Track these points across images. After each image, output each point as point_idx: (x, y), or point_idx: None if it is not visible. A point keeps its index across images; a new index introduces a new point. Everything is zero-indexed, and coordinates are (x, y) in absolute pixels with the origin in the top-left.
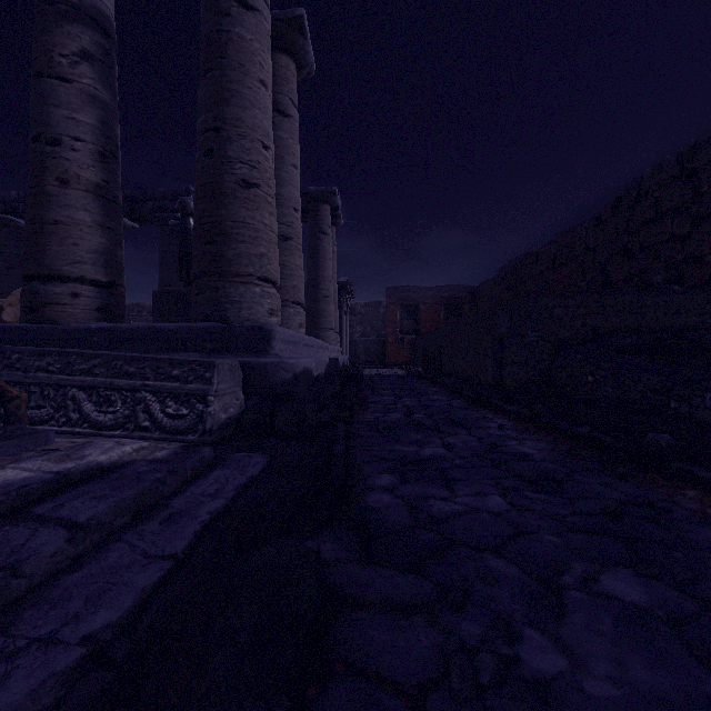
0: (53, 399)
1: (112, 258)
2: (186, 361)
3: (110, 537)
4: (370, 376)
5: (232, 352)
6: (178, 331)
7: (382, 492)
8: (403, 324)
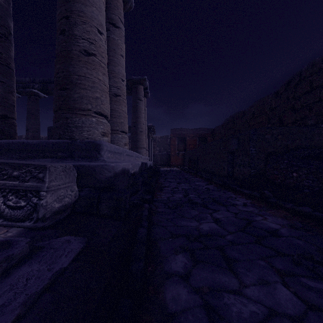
0: None
1: (5, 100)
2: (23, 164)
3: None
4: (163, 171)
5: (75, 158)
6: (39, 145)
7: (178, 282)
8: (179, 146)
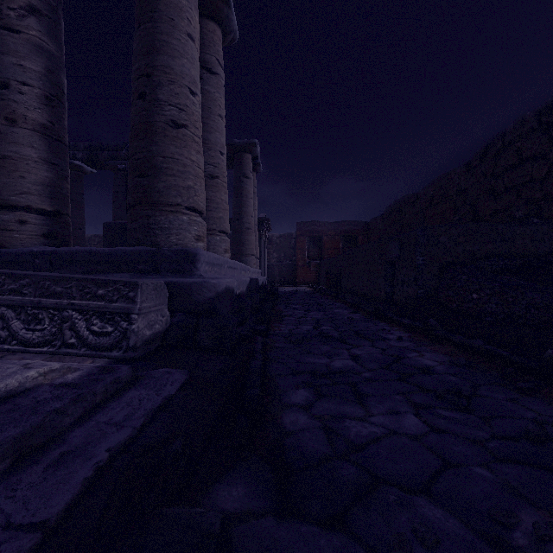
0: None
1: (58, 190)
2: (110, 281)
3: None
4: (284, 292)
5: (161, 273)
6: (112, 254)
7: (298, 411)
8: (310, 252)
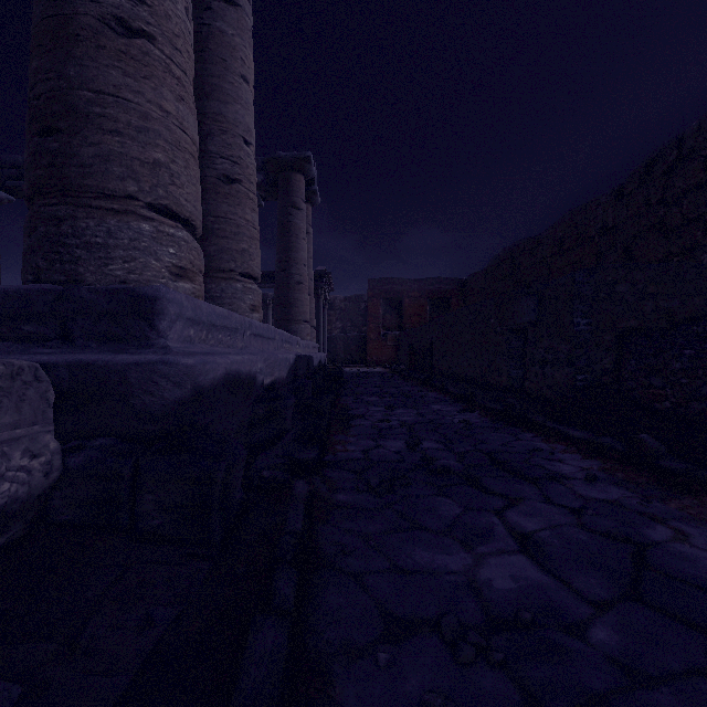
0: None
1: None
2: None
3: None
4: (351, 376)
5: (75, 342)
6: None
7: None
8: (386, 320)
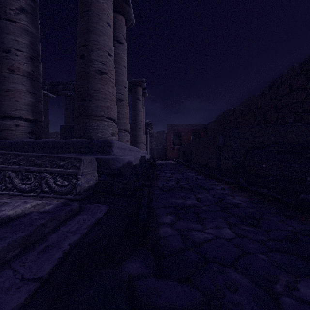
0: None
1: (36, 108)
2: (66, 157)
3: (2, 265)
4: (159, 164)
5: (93, 153)
6: (66, 143)
7: (167, 226)
8: (174, 141)
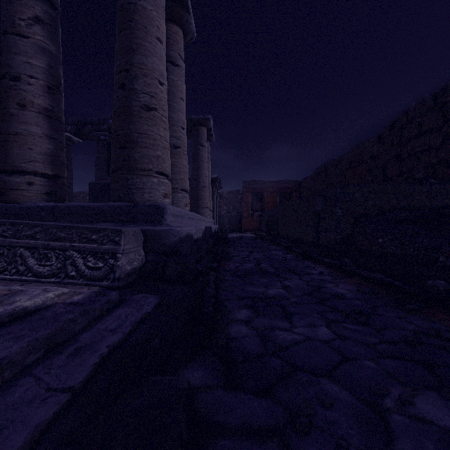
0: (7, 256)
1: (57, 158)
2: (101, 229)
3: (21, 372)
4: (232, 238)
5: (137, 223)
6: (100, 208)
7: (241, 324)
8: (253, 205)
